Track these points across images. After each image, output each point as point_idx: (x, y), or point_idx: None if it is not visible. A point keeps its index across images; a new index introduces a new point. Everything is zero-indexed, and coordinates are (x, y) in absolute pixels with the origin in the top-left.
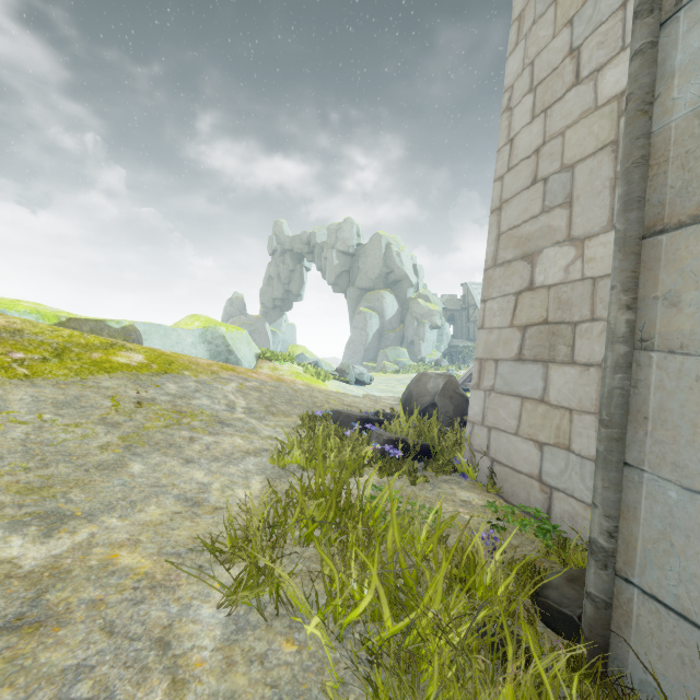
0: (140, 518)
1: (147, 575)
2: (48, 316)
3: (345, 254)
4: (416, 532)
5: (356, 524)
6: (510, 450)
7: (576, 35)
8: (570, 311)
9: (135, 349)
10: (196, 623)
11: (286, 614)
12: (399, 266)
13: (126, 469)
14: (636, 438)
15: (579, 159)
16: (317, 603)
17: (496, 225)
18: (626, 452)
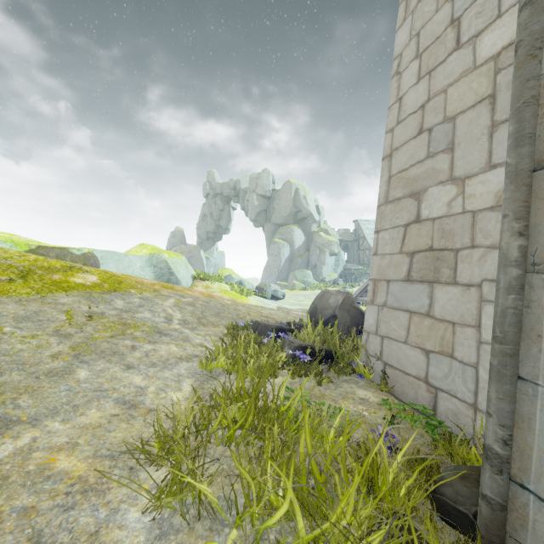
0: (81, 422)
1: (80, 479)
2: (20, 244)
3: (263, 197)
4: (324, 431)
5: (271, 426)
6: (400, 355)
7: (457, 8)
8: (452, 239)
9: (90, 271)
10: (122, 529)
11: (207, 515)
12: (305, 206)
13: (73, 376)
14: (529, 354)
15: (459, 111)
16: (236, 504)
17: (387, 169)
18: (519, 366)
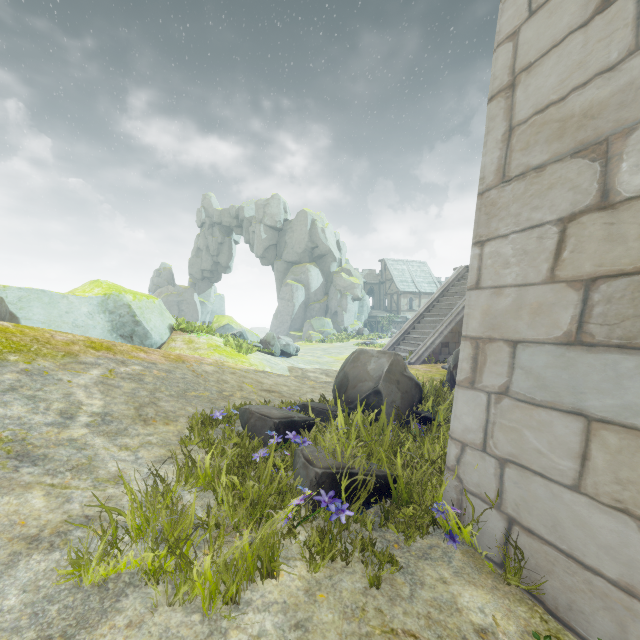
0: None
1: None
2: None
3: (272, 228)
4: None
5: None
6: (559, 515)
7: None
8: None
9: None
10: None
11: None
12: (324, 241)
13: None
14: None
15: None
16: None
17: (503, 116)
18: None
